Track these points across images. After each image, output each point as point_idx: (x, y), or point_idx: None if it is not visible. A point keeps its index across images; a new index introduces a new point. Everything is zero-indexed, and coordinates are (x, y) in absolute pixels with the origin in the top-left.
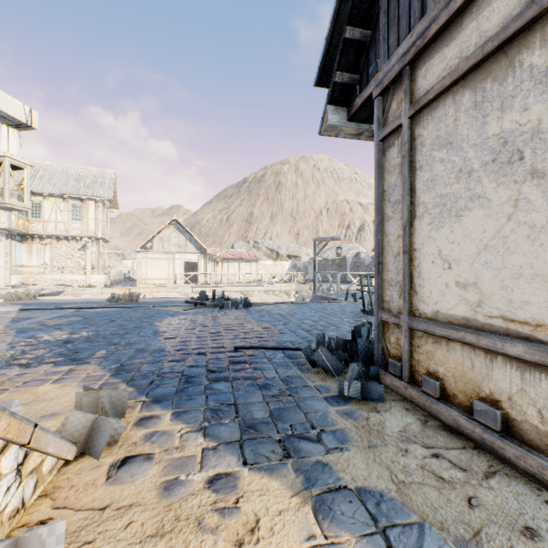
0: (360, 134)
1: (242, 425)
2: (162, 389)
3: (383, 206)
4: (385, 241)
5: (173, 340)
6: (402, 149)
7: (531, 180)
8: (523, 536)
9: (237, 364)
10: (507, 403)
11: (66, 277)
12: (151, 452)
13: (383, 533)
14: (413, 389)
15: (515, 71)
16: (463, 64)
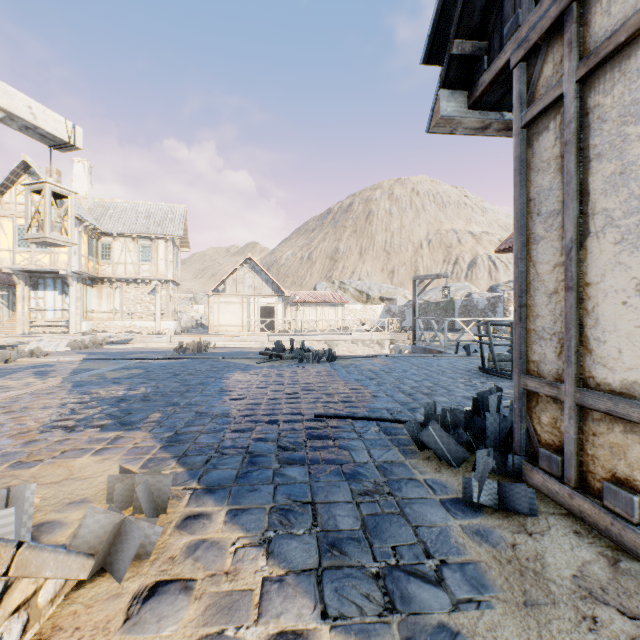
0: (487, 128)
1: (322, 540)
2: (219, 471)
3: (527, 222)
4: (532, 274)
5: (240, 402)
6: (562, 133)
7: None
8: None
9: (317, 439)
10: None
11: (135, 324)
12: (192, 577)
13: None
14: (587, 500)
15: None
16: None
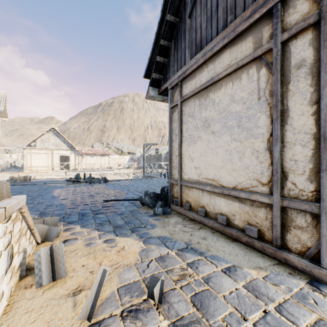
0: (164, 100)
1: (114, 226)
2: (70, 219)
3: (172, 135)
4: (173, 150)
5: (66, 200)
6: (178, 114)
7: (211, 134)
8: (203, 239)
9: (106, 207)
10: (206, 206)
11: None
12: (76, 237)
13: (164, 243)
14: (182, 208)
15: (208, 98)
16: (196, 90)
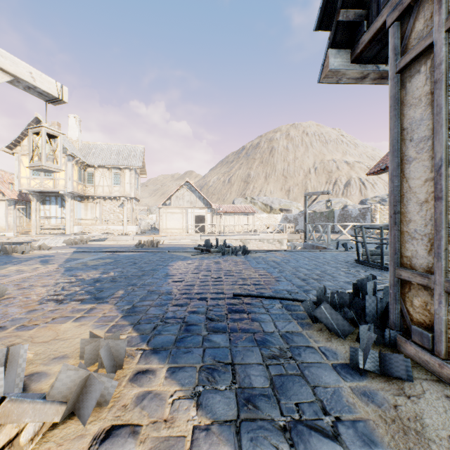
0: (365, 77)
1: (239, 395)
2: (162, 336)
3: (401, 147)
4: (405, 187)
5: (179, 283)
6: (432, 74)
7: None
8: None
9: (235, 313)
10: None
11: (110, 227)
12: (139, 423)
13: None
14: None
15: None
16: None
